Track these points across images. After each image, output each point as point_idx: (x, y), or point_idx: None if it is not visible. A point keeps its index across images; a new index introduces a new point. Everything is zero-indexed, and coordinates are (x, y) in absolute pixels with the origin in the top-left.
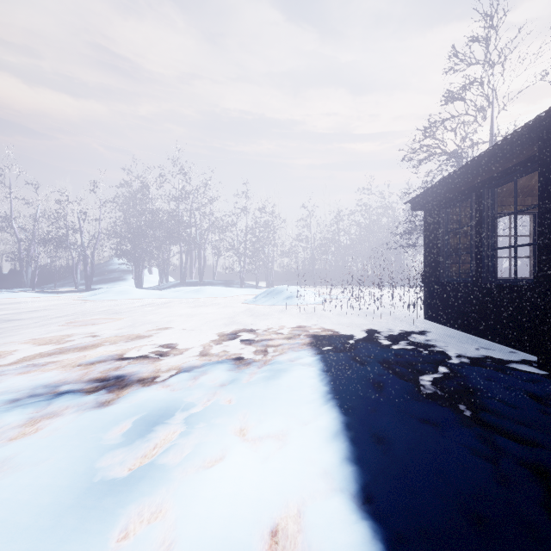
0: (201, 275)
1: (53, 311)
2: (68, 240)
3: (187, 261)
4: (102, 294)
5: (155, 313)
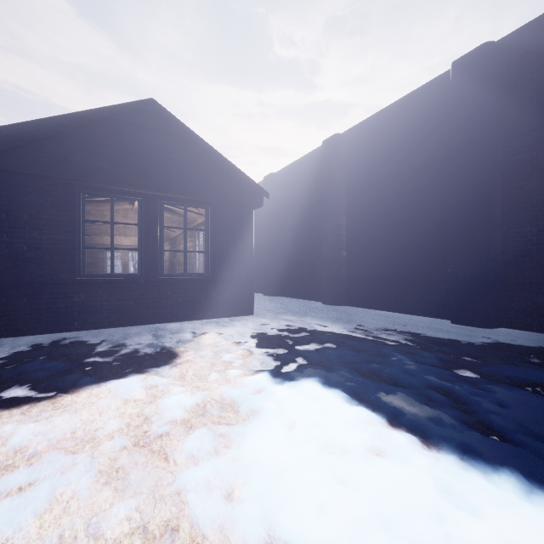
0: None
1: None
2: None
3: None
4: None
5: None
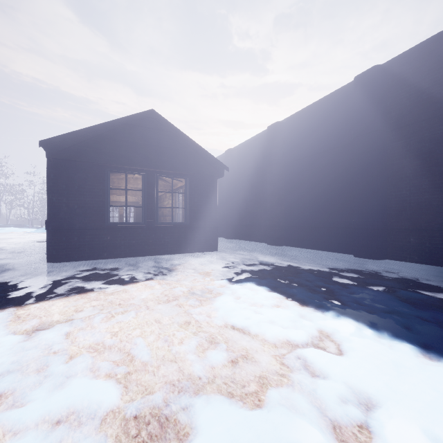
0: None
1: None
2: None
3: None
4: None
5: None
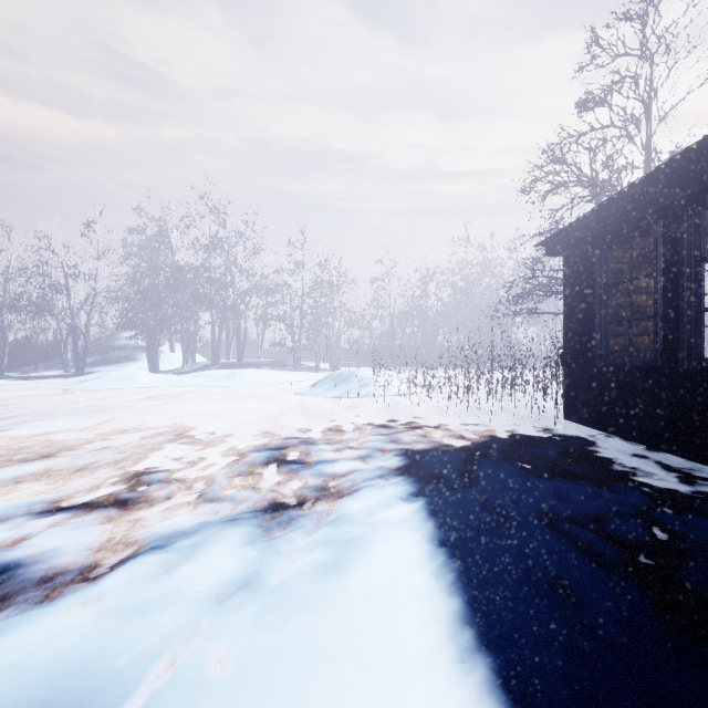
0: (240, 354)
1: (4, 408)
2: (53, 305)
3: (221, 334)
4: (93, 380)
5: (159, 411)
